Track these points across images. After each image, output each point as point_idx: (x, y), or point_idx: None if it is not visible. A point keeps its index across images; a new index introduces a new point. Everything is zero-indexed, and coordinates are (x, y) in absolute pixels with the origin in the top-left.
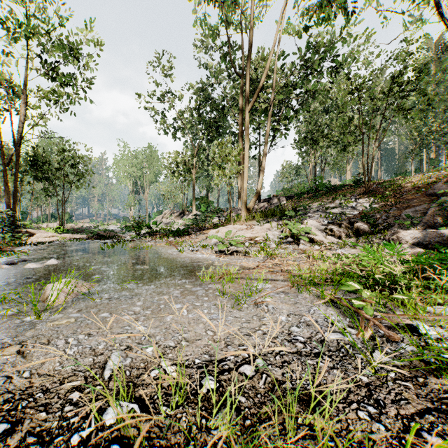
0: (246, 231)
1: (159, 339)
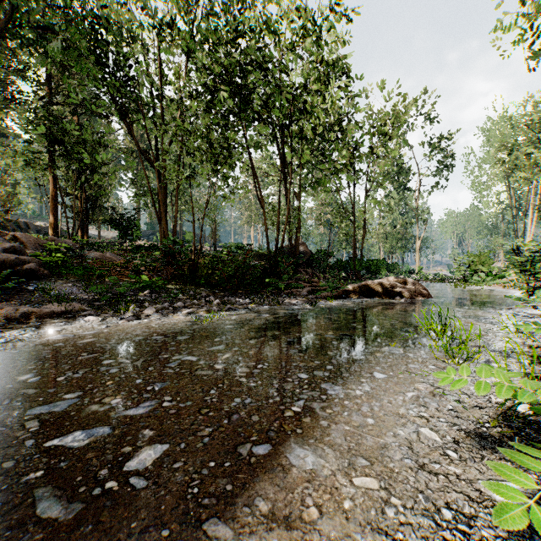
0: None
1: None
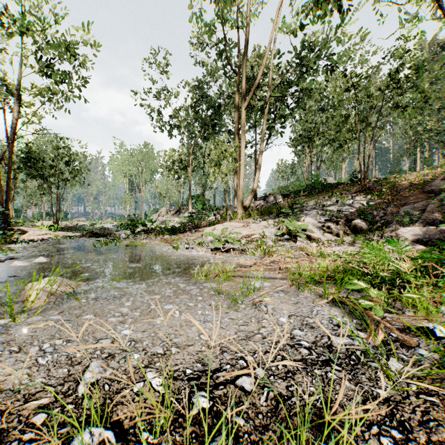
0: (242, 228)
1: (146, 345)
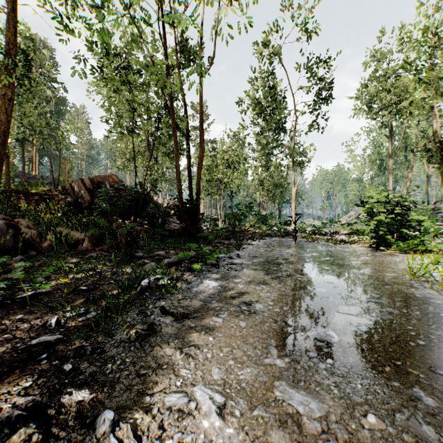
0: None
1: None
